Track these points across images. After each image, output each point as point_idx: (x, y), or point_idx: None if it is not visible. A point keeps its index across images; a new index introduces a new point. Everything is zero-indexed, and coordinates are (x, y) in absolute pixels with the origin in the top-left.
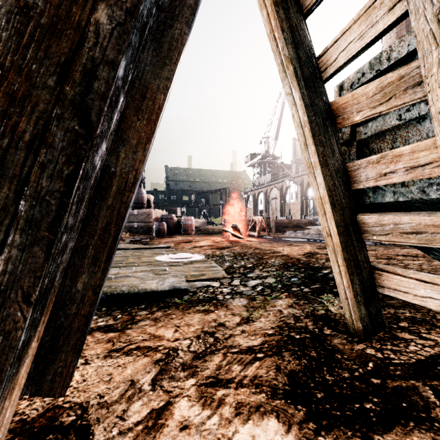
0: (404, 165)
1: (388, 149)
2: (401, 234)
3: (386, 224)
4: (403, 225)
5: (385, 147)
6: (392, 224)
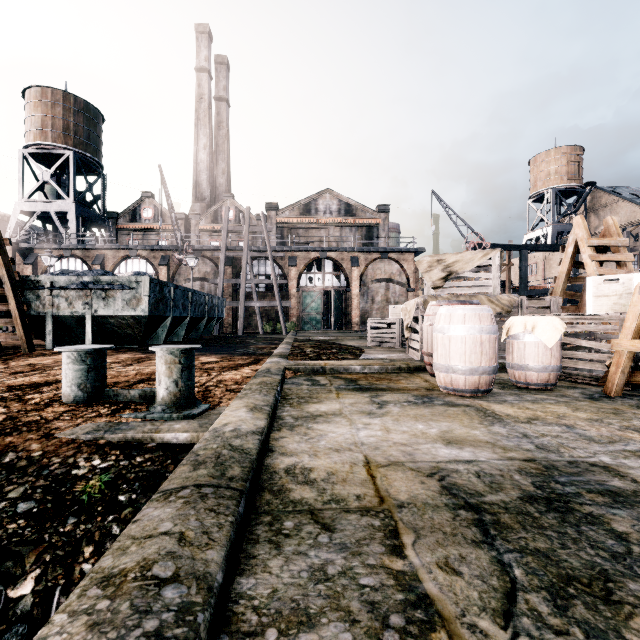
0: (7, 307)
1: (4, 301)
2: (7, 323)
3: (3, 321)
4: (7, 321)
5: (3, 300)
6: (4, 321)
